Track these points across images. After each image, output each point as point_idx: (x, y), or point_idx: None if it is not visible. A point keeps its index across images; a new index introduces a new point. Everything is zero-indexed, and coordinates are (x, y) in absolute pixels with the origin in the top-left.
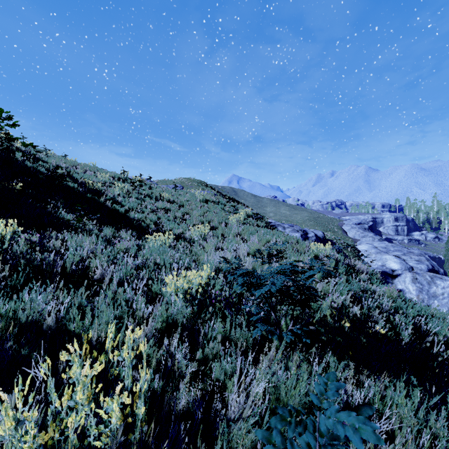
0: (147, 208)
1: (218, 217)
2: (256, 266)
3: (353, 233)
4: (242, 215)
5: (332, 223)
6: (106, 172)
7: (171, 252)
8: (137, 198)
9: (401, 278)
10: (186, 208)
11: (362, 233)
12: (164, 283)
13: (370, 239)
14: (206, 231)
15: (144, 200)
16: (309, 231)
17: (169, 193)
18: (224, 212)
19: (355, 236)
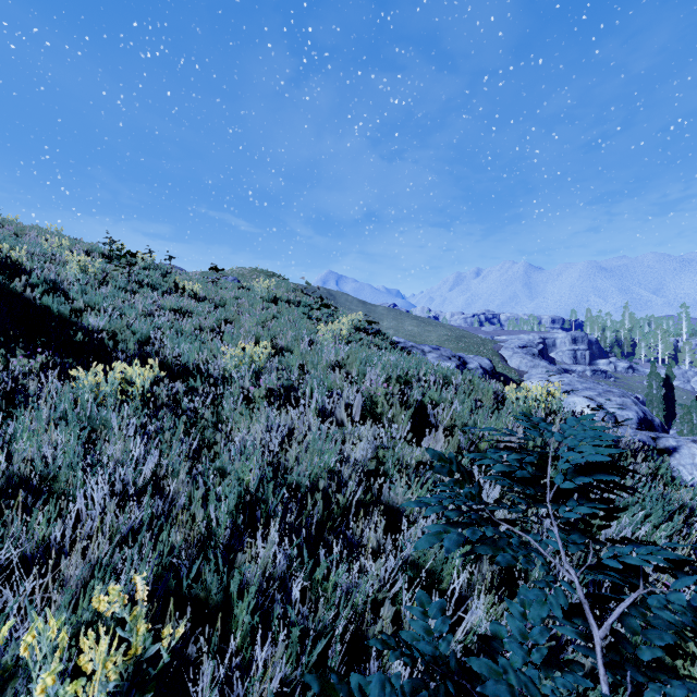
0: (135, 308)
1: (296, 329)
2: (388, 459)
3: (517, 361)
4: (345, 324)
5: (485, 346)
6: (77, 243)
7: (140, 421)
8: (125, 290)
9: (684, 458)
10: (228, 311)
11: (531, 362)
12: (4, 589)
13: (543, 371)
14: (263, 358)
15: (136, 292)
16: (467, 358)
17: (203, 284)
18: (309, 318)
19: (520, 365)
